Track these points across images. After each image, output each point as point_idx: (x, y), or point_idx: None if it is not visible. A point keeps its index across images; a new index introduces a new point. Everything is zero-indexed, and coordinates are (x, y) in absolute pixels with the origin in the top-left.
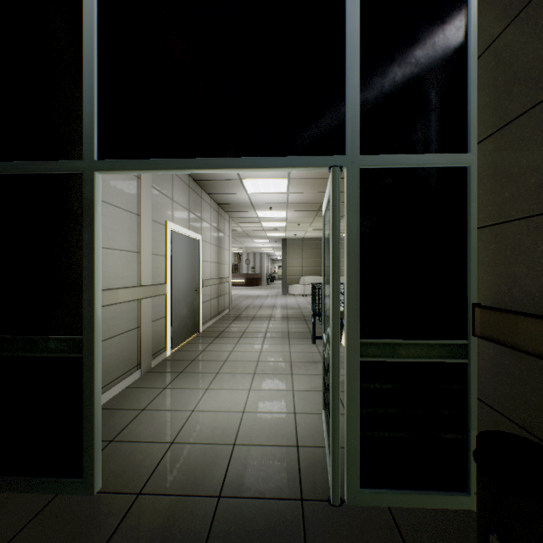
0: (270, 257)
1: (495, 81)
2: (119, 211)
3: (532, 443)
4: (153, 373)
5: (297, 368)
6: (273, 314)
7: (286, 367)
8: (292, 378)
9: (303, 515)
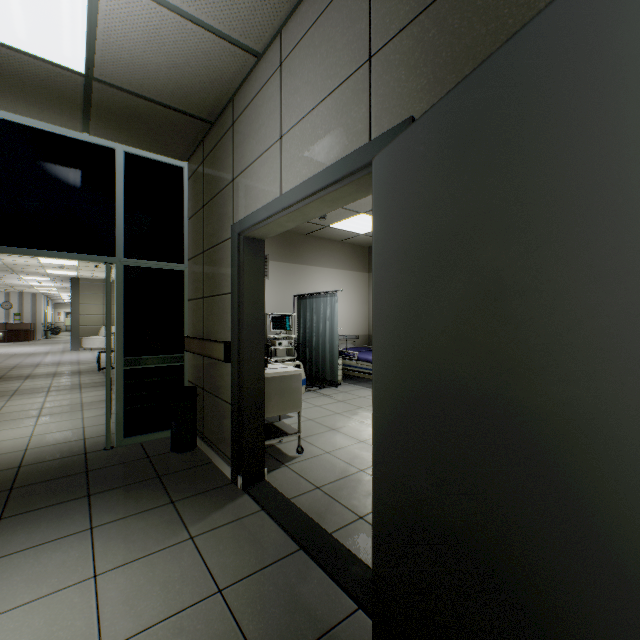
0: (51, 299)
1: (191, 236)
2: None
3: (193, 386)
4: None
5: (89, 406)
6: (59, 371)
7: (77, 407)
8: (83, 412)
9: (86, 456)
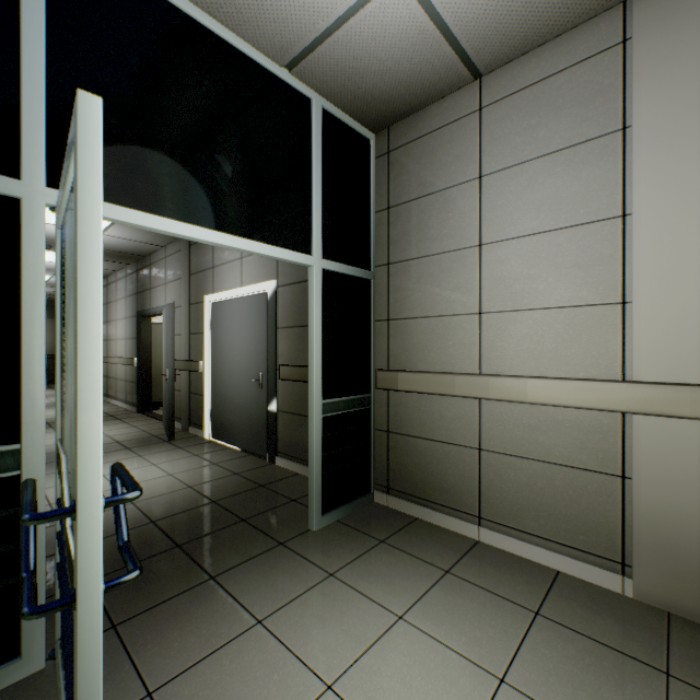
0: None
1: None
2: (542, 239)
3: None
4: (649, 615)
5: None
6: None
7: None
8: None
9: (109, 614)
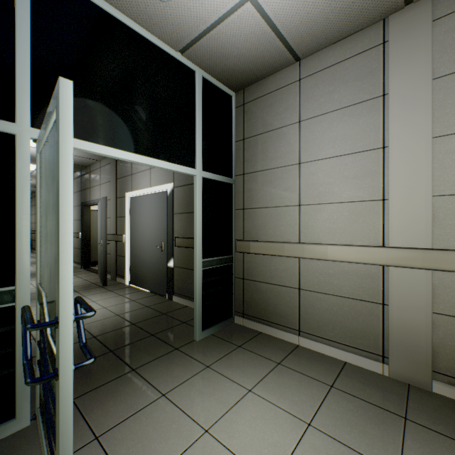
0: None
1: None
2: (336, 161)
3: None
4: (397, 386)
5: None
6: None
7: None
8: None
9: None
